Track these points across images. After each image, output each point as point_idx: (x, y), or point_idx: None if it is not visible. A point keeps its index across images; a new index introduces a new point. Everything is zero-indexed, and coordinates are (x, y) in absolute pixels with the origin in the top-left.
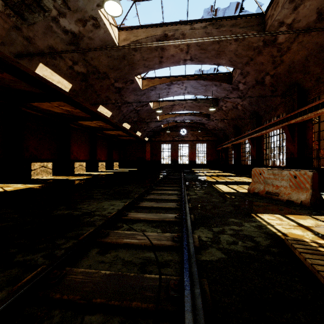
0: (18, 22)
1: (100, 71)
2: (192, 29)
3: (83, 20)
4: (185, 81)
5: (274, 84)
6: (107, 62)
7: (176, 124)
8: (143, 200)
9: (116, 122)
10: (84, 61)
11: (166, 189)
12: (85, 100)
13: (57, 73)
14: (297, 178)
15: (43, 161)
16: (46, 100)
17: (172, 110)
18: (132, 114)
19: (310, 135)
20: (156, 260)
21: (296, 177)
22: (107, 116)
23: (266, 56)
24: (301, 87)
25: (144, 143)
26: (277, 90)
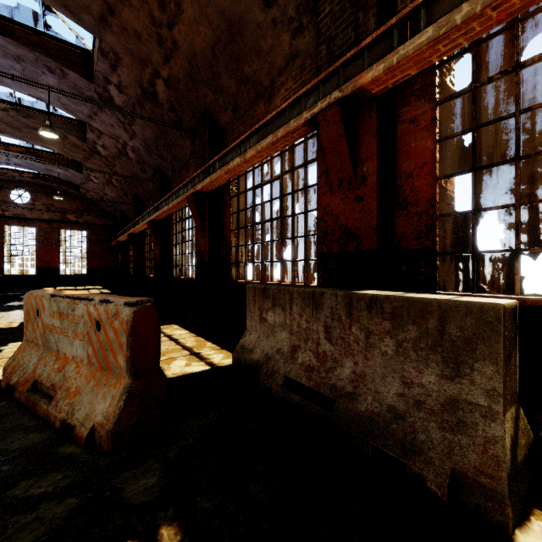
0: None
1: None
2: None
3: None
4: None
5: (175, 106)
6: None
7: None
8: None
9: None
10: None
11: None
12: None
13: None
14: (102, 332)
15: None
16: None
17: None
18: None
19: (227, 219)
20: None
21: (101, 328)
22: None
23: (140, 14)
24: (216, 122)
25: None
26: (182, 122)
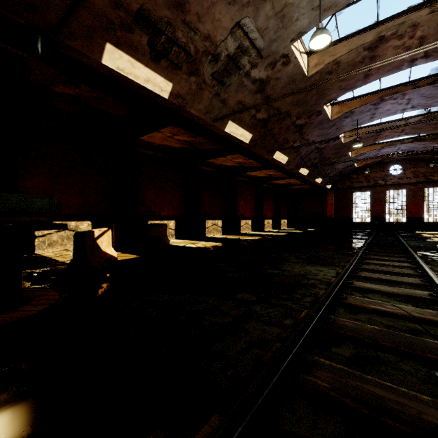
0: (218, 89)
1: (282, 111)
2: (432, 11)
3: (273, 63)
4: (409, 91)
5: None
6: (290, 99)
7: (381, 159)
8: (357, 269)
9: (292, 168)
10: (267, 105)
11: (385, 259)
12: (262, 149)
13: (241, 126)
14: None
15: (214, 219)
16: (222, 155)
17: (376, 139)
18: (313, 155)
19: None
20: (427, 332)
21: None
22: (282, 162)
23: None
24: None
25: (324, 192)
26: None
